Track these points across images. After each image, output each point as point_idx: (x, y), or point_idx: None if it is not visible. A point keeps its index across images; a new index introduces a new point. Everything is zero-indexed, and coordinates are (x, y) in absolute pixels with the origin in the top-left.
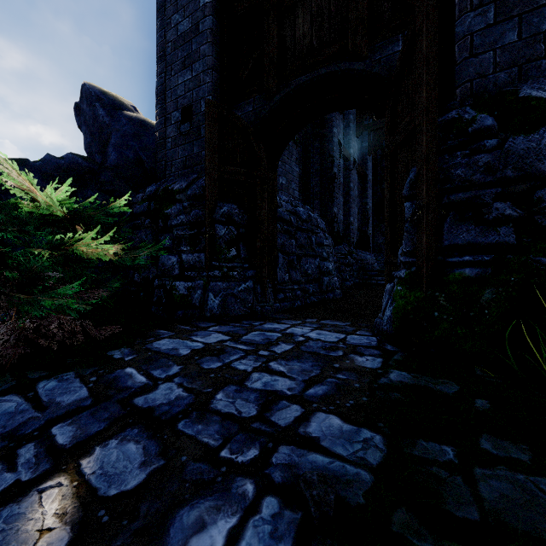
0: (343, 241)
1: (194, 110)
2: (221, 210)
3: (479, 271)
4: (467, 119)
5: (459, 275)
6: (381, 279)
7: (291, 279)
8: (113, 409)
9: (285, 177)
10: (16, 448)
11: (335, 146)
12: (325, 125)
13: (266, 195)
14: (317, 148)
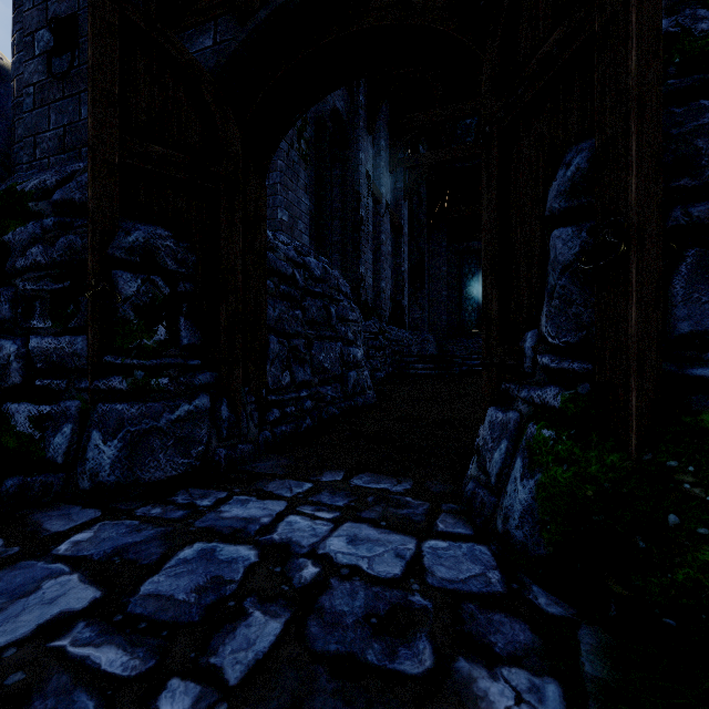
0: (372, 314)
1: (81, 26)
2: (128, 237)
3: None
4: None
5: None
6: (422, 367)
7: (294, 380)
8: None
9: (287, 211)
10: None
11: (362, 178)
12: (348, 145)
13: (240, 218)
14: (337, 178)
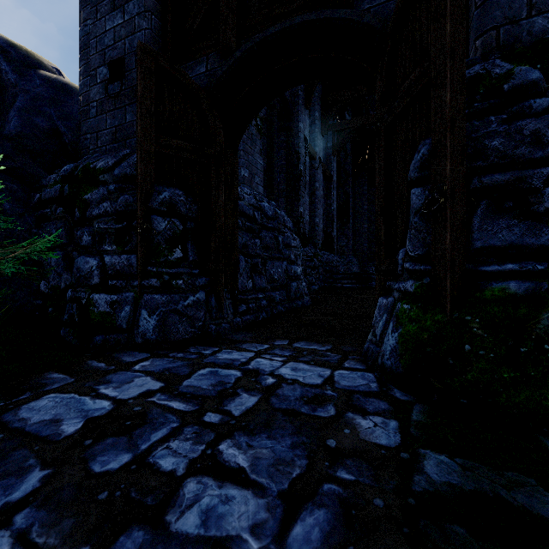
0: (308, 242)
1: (126, 65)
2: (160, 196)
3: (529, 286)
4: (500, 73)
5: (500, 290)
6: (347, 282)
7: (255, 286)
8: None
9: (248, 169)
10: None
11: (301, 142)
12: (291, 118)
13: (223, 181)
14: (283, 142)
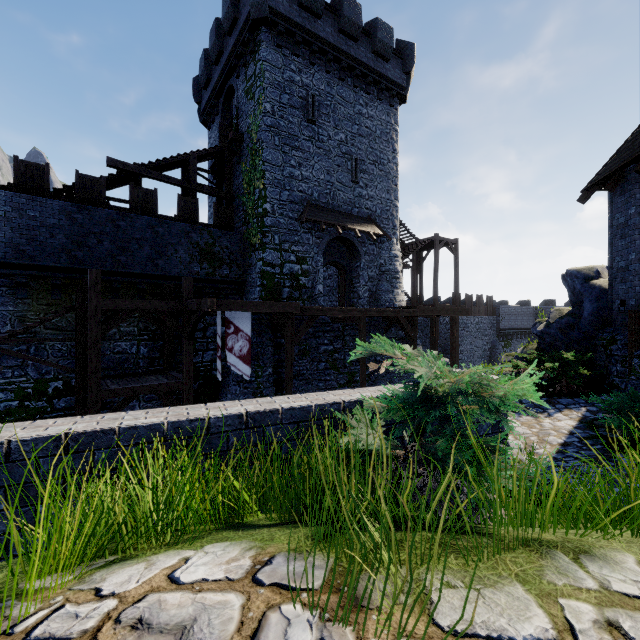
0: None
1: (626, 303)
2: (635, 353)
3: None
4: None
5: None
6: None
7: None
8: (590, 404)
9: None
10: (575, 404)
11: None
12: None
13: None
14: None
